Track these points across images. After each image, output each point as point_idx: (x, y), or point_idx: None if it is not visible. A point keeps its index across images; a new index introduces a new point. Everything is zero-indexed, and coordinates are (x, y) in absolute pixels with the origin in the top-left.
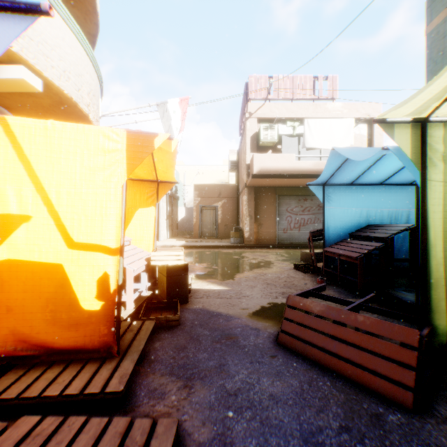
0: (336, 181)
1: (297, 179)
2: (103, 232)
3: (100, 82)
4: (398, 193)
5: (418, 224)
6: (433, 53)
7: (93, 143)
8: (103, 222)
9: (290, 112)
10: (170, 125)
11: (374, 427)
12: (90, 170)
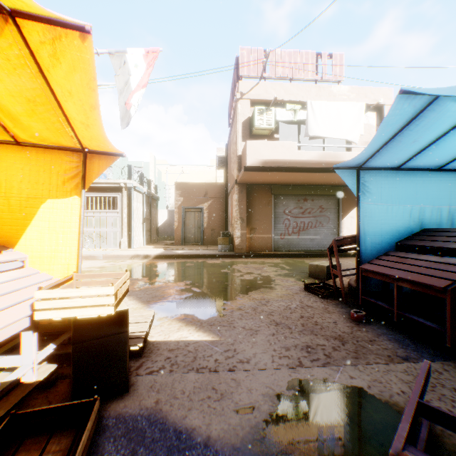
0: (379, 163)
1: (300, 173)
2: None
3: None
4: None
5: None
6: None
7: None
8: None
9: (290, 94)
10: (129, 85)
11: None
12: None
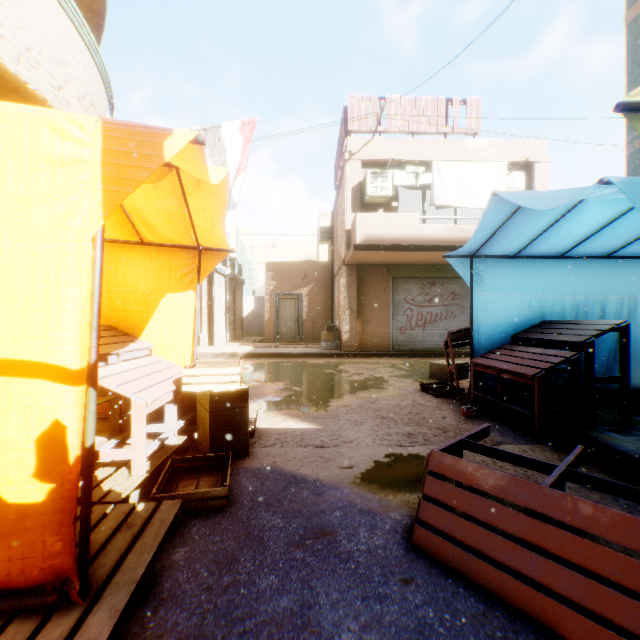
0: (492, 252)
1: (423, 252)
2: (49, 337)
3: (105, 86)
4: (588, 270)
5: None
6: (639, 52)
7: (26, 144)
8: (51, 314)
9: (411, 151)
10: (225, 163)
11: None
12: (20, 201)
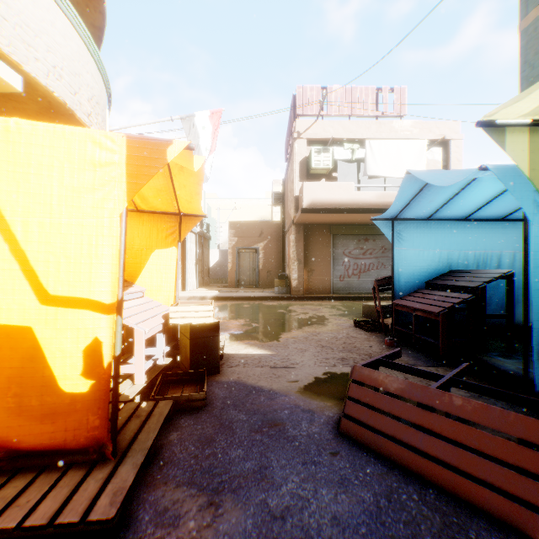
0: (409, 216)
1: (357, 214)
2: (92, 281)
3: (106, 87)
4: (487, 230)
5: (526, 269)
6: (529, 55)
7: (77, 153)
8: (93, 266)
9: (348, 131)
10: (197, 144)
11: None
12: (73, 191)
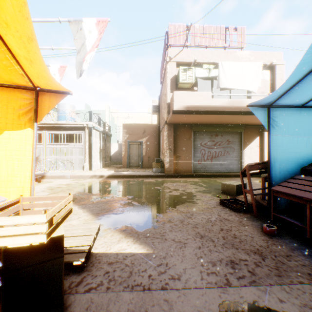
0: (288, 100)
1: (213, 115)
2: None
3: None
4: None
5: None
6: None
7: None
8: None
9: (205, 57)
10: (84, 46)
11: None
12: None
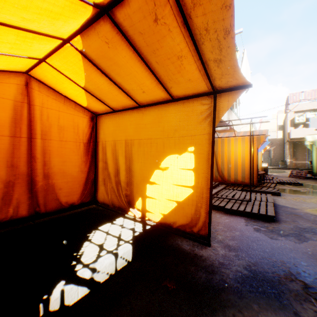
0: None
1: None
2: None
3: None
4: None
5: None
6: None
7: None
8: None
9: (314, 106)
10: (256, 129)
11: (297, 179)
12: None
